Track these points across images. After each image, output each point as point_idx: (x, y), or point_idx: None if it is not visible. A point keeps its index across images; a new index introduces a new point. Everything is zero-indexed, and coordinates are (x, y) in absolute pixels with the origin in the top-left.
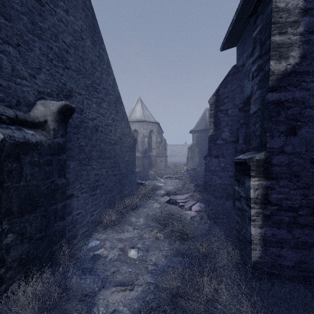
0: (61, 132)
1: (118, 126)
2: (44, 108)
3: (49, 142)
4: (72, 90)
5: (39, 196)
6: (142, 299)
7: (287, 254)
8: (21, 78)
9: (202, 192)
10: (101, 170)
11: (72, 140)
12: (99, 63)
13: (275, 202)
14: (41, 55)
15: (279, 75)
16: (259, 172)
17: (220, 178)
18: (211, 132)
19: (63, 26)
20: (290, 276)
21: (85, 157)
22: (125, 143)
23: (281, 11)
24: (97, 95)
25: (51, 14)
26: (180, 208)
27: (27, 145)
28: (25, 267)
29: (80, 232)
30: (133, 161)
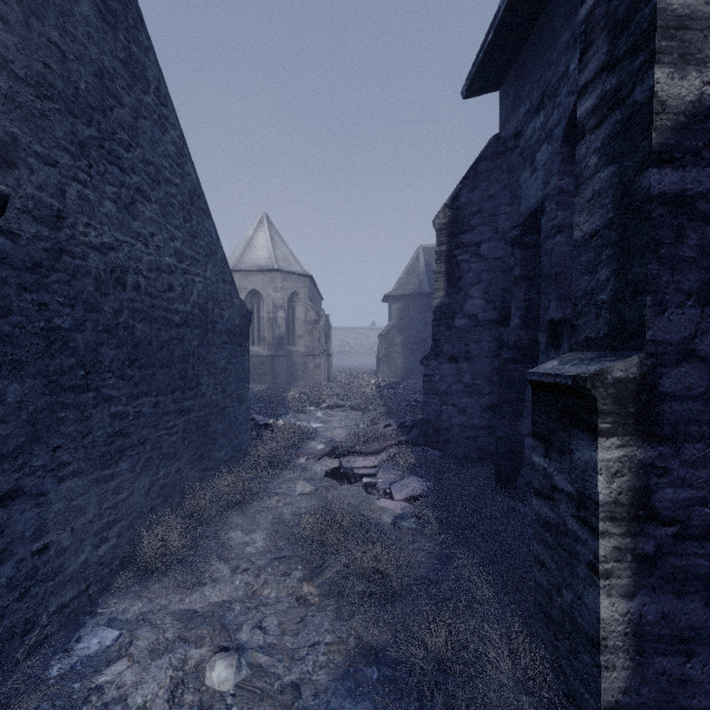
0: None
1: (197, 276)
2: None
3: None
4: (16, 144)
5: None
6: None
7: (705, 674)
8: None
9: (418, 446)
10: (137, 401)
11: (17, 310)
12: (128, 83)
13: (672, 513)
14: None
15: (681, 115)
16: (623, 419)
17: (462, 412)
18: (440, 297)
19: None
20: None
21: (71, 364)
22: (217, 323)
23: None
24: (120, 177)
25: None
26: (364, 493)
27: None
28: None
29: (50, 606)
30: (241, 371)
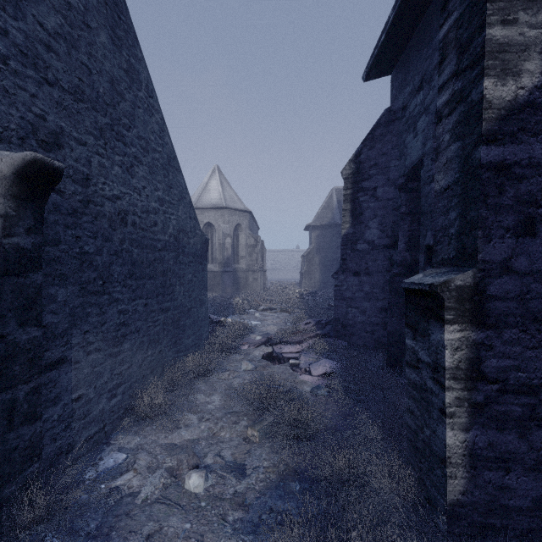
0: (27, 222)
1: (172, 215)
2: None
3: None
4: (63, 133)
5: None
6: None
7: (519, 483)
8: None
9: (330, 338)
10: (134, 302)
11: (63, 241)
12: (128, 85)
13: (495, 375)
14: None
15: (502, 110)
16: (462, 313)
17: (363, 313)
18: (347, 228)
19: None
20: (523, 530)
21: (94, 276)
22: (186, 248)
23: None
24: (124, 149)
25: None
26: (291, 371)
27: None
28: None
29: (82, 436)
30: (202, 282)
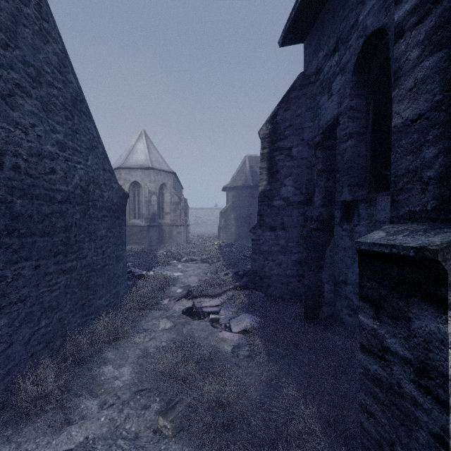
0: None
1: (79, 164)
2: None
3: None
4: None
5: None
6: None
7: None
8: None
9: (248, 290)
10: (16, 265)
11: None
12: None
13: None
14: None
15: None
16: None
17: (279, 266)
18: (264, 185)
19: None
20: None
21: None
22: (98, 201)
23: None
24: None
25: None
26: (210, 327)
27: None
28: None
29: None
30: (119, 237)
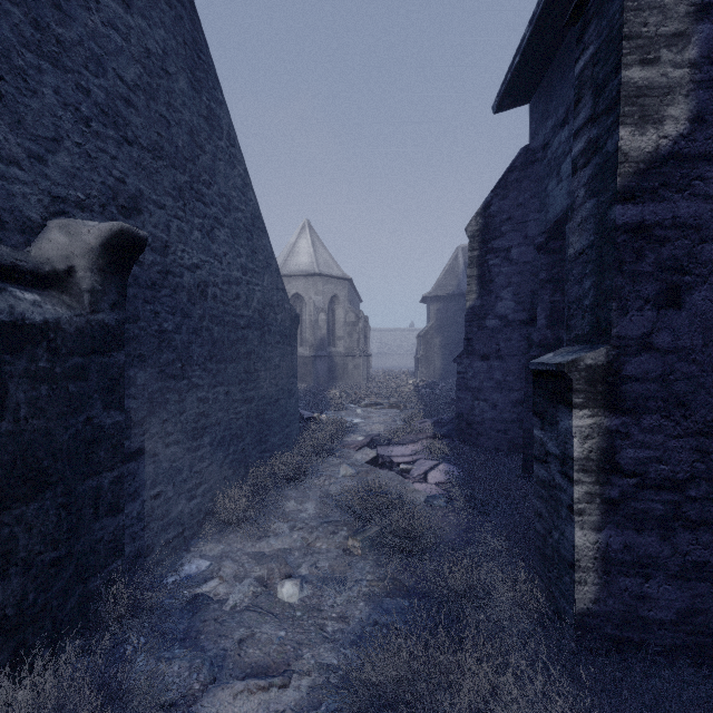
0: (111, 297)
1: (257, 286)
2: (68, 237)
3: (79, 322)
4: (142, 196)
5: (52, 458)
6: (309, 711)
7: (660, 593)
8: (7, 162)
9: (451, 439)
10: (215, 389)
11: (142, 318)
12: (209, 134)
13: (633, 468)
14: (61, 107)
15: (641, 163)
16: (593, 396)
17: (493, 407)
18: (473, 300)
19: (117, 40)
20: (666, 647)
21: (173, 358)
22: (272, 325)
23: (645, 9)
24: (204, 210)
25: (86, 7)
26: (401, 477)
27: (20, 331)
28: (13, 637)
29: (161, 539)
30: (291, 368)
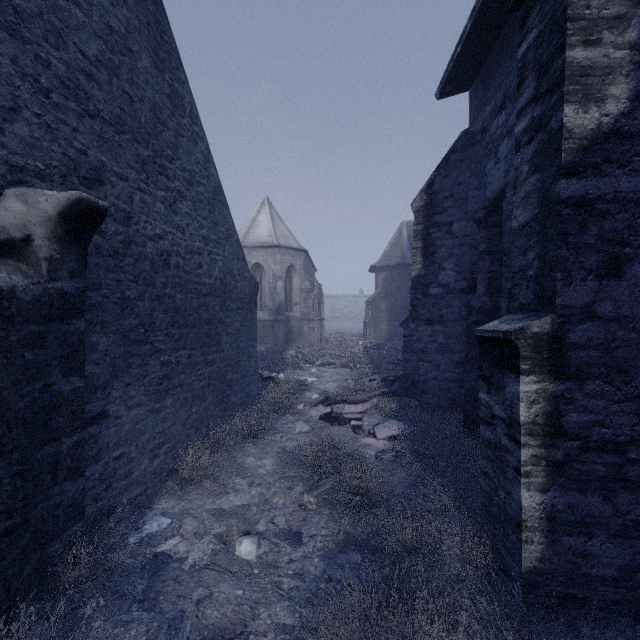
0: (71, 265)
1: (218, 256)
2: (25, 206)
3: (35, 290)
4: (104, 168)
5: (6, 427)
6: None
7: (603, 550)
8: None
9: (398, 397)
10: (177, 353)
11: (104, 286)
12: (171, 112)
13: (576, 431)
14: (19, 77)
15: (584, 140)
16: (539, 362)
17: (436, 368)
18: (417, 269)
19: (78, 15)
20: (608, 602)
21: (136, 324)
22: (233, 292)
23: None
24: (167, 183)
25: None
26: (352, 433)
27: None
28: None
29: (123, 499)
30: (251, 332)
